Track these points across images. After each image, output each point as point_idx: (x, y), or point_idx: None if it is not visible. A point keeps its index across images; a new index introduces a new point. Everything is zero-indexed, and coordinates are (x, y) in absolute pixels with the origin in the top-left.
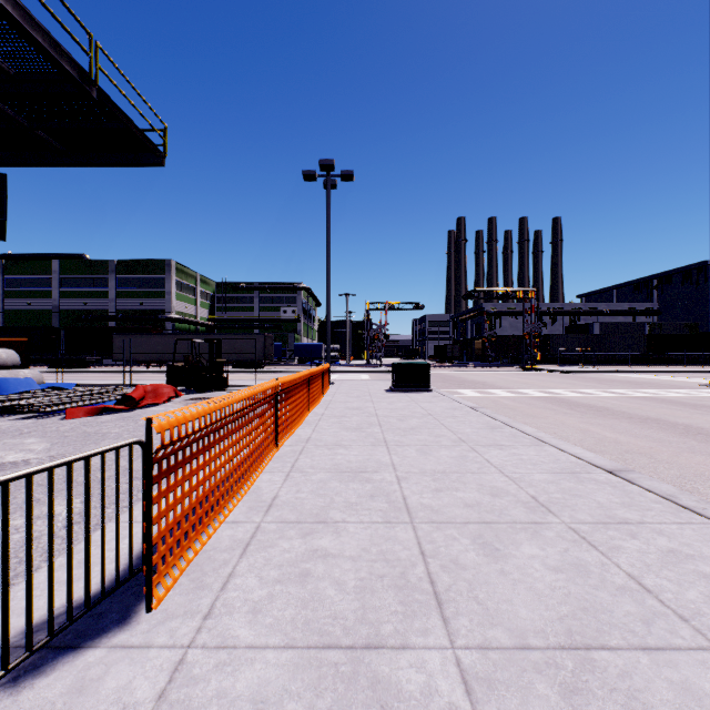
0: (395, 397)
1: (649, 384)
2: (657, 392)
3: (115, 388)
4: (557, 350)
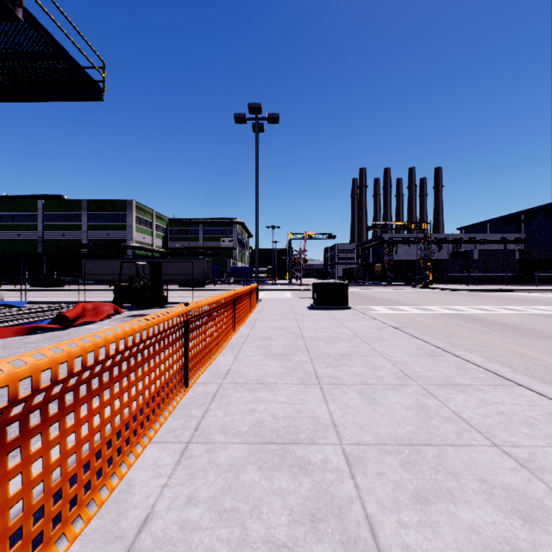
0: (317, 315)
1: (536, 301)
2: (550, 309)
3: (62, 306)
4: (444, 271)
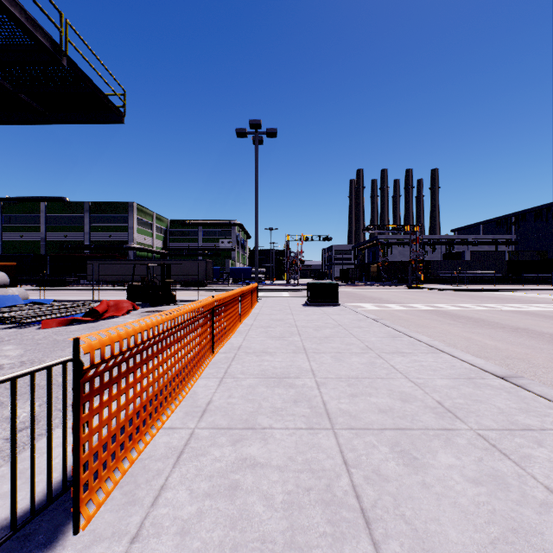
0: (310, 310)
1: (512, 299)
2: (520, 306)
3: (85, 303)
4: (436, 272)
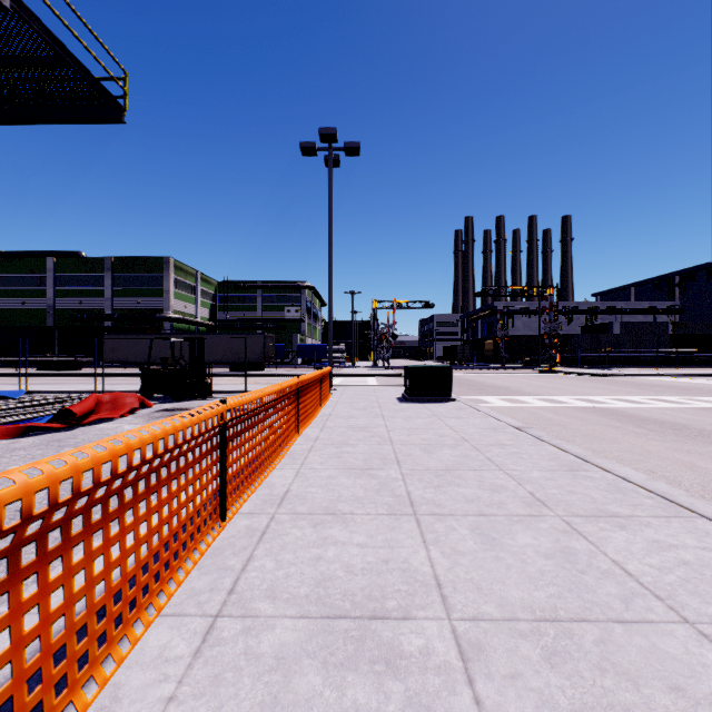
0: (411, 410)
1: (698, 390)
2: None
3: (71, 397)
4: (576, 350)
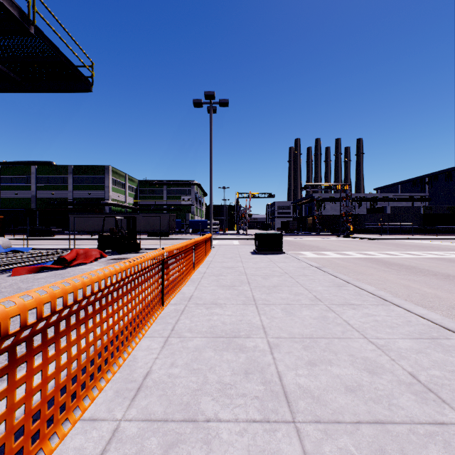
0: (258, 258)
1: (432, 247)
2: (441, 253)
3: (59, 251)
4: (363, 224)
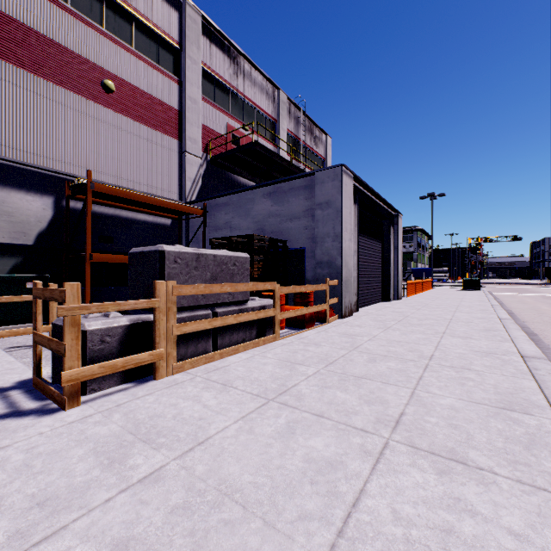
0: (458, 291)
1: None
2: None
3: None
4: None
